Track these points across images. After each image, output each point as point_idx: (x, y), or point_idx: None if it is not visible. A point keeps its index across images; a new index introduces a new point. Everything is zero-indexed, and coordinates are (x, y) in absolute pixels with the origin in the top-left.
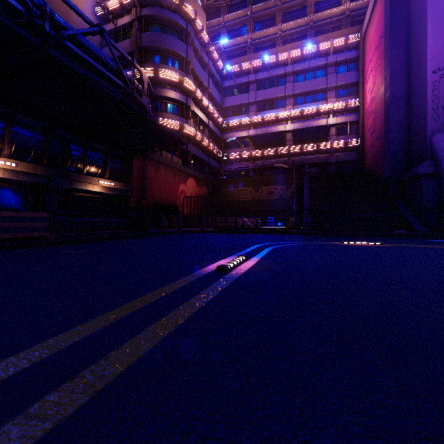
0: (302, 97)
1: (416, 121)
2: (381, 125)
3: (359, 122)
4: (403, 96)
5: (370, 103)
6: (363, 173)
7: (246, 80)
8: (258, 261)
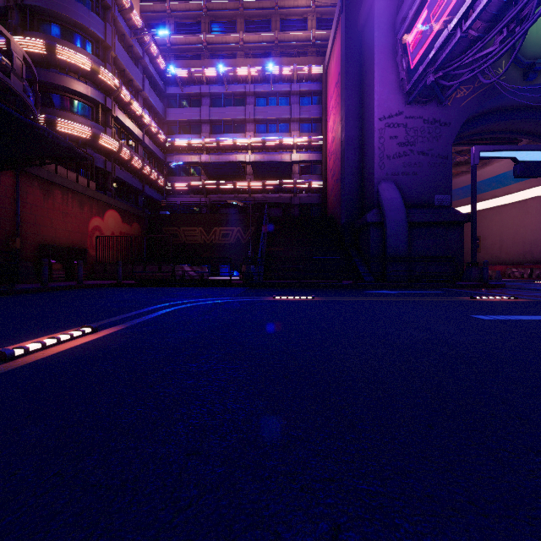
0: (265, 125)
1: (367, 168)
2: (339, 168)
3: (322, 162)
4: (357, 140)
5: (331, 142)
6: (324, 217)
7: (197, 90)
8: (109, 333)
